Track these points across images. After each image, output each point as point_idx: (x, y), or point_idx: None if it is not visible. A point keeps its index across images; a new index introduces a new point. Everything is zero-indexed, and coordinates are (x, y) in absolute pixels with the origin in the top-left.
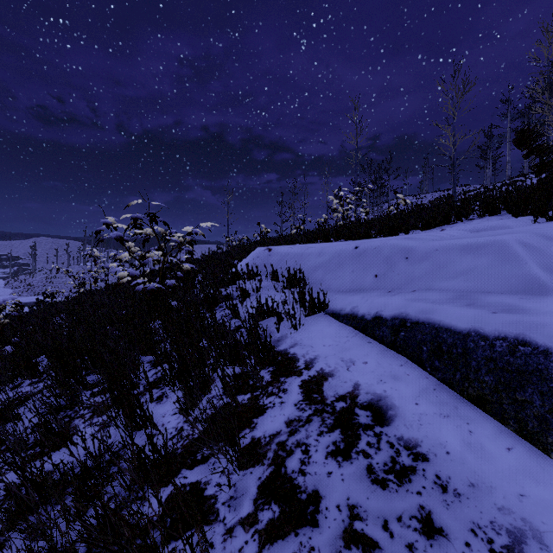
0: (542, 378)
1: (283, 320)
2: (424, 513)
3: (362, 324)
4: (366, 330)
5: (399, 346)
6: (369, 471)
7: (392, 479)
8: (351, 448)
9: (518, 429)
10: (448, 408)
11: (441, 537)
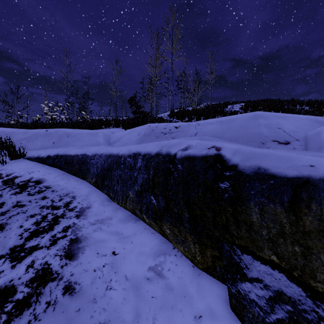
0: (86, 162)
1: None
2: (44, 196)
3: (42, 160)
4: (43, 162)
5: (55, 165)
6: (28, 194)
7: (37, 193)
8: (23, 191)
9: (81, 177)
10: (65, 177)
11: (47, 198)
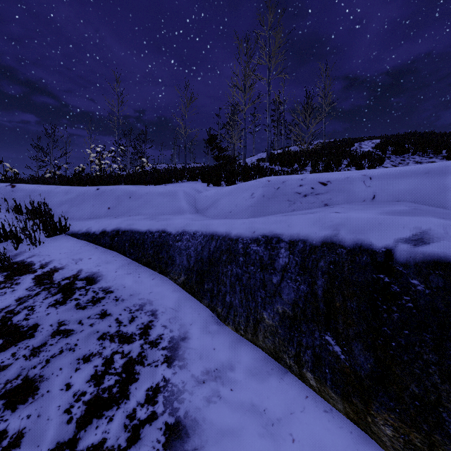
0: (167, 245)
1: (24, 242)
2: (103, 311)
3: (93, 237)
4: (96, 241)
5: (114, 247)
6: (77, 305)
7: (90, 305)
8: (67, 299)
9: (159, 271)
10: (133, 270)
11: (109, 316)
